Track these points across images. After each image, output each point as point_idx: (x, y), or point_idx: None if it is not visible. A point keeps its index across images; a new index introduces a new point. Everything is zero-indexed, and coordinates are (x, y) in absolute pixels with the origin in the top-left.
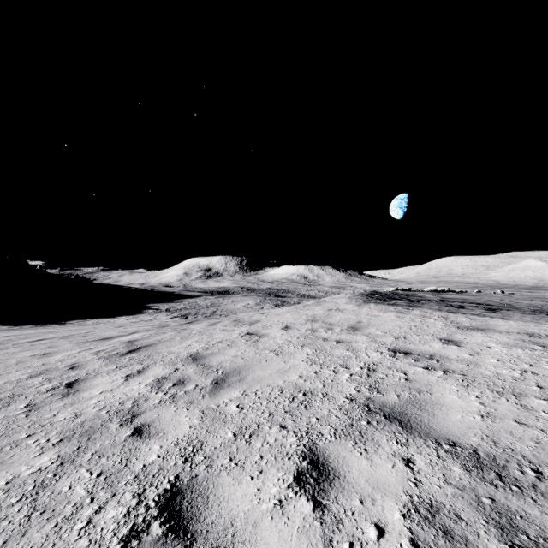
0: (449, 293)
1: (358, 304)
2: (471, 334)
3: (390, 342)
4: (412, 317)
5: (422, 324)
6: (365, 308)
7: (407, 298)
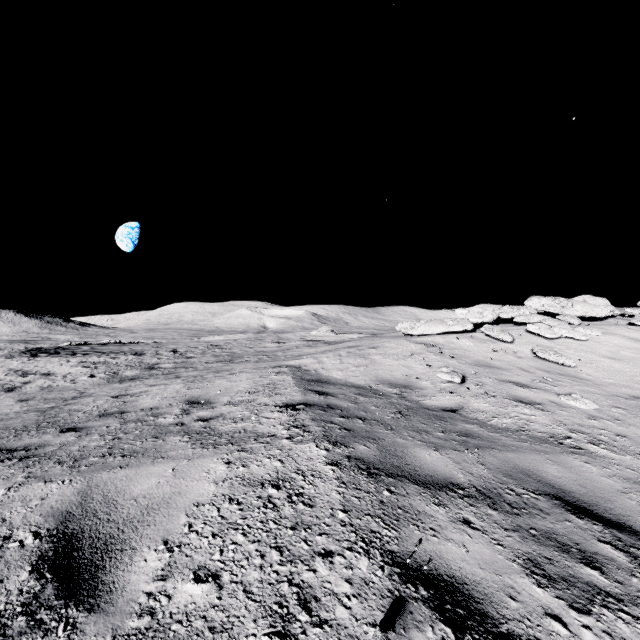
0: (116, 344)
1: (6, 358)
2: (47, 364)
3: (5, 371)
4: (32, 361)
5: (32, 363)
6: (8, 360)
7: (59, 351)
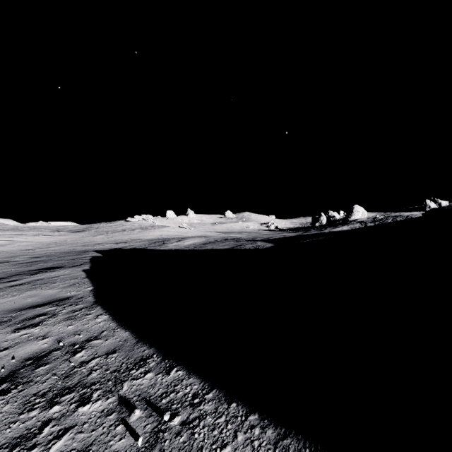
0: None
1: None
2: None
3: None
4: None
5: None
6: None
7: None
